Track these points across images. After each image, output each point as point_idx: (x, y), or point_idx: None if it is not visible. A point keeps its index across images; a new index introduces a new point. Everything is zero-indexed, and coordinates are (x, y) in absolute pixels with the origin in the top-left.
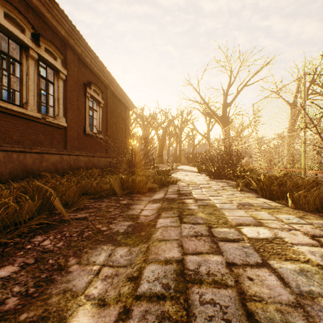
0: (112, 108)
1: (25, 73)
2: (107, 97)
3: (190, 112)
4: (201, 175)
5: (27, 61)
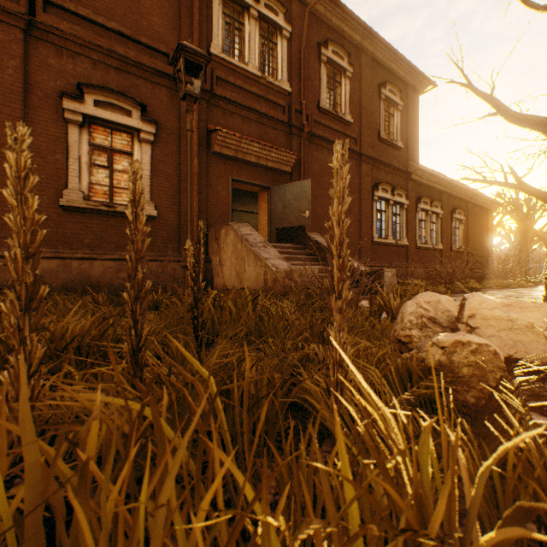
0: (472, 218)
1: (426, 225)
2: (467, 211)
3: None
4: None
5: (426, 218)
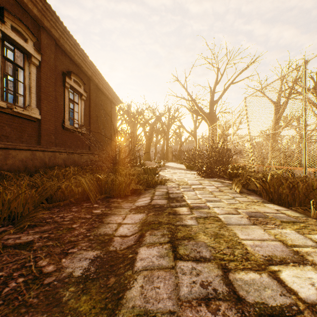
0: (96, 102)
1: None
2: (90, 89)
3: (177, 109)
4: (190, 173)
5: None
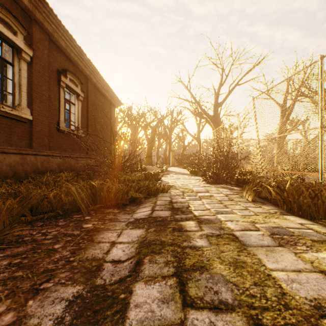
0: (95, 103)
1: None
2: (88, 89)
3: (180, 112)
4: (194, 179)
5: None
